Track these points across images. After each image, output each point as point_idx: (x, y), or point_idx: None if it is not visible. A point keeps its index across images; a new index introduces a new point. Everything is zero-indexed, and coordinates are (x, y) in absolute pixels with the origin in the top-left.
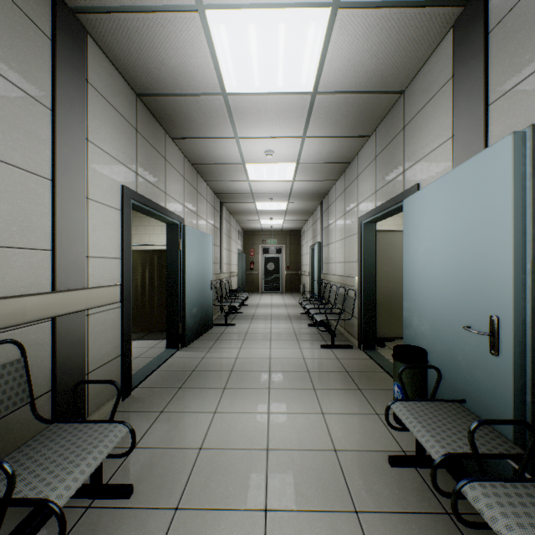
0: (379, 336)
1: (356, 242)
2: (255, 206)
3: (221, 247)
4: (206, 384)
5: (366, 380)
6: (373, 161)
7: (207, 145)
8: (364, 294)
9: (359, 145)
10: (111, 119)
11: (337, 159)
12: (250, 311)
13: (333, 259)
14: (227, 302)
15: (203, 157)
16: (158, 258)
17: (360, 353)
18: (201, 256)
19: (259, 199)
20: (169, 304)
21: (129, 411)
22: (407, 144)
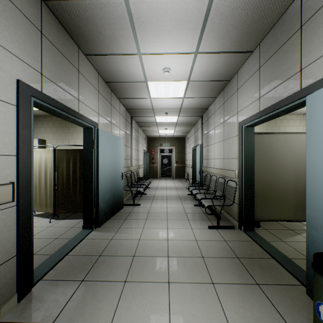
0: (256, 219)
1: (236, 142)
2: (155, 120)
3: (131, 148)
4: (108, 274)
5: (259, 270)
6: (256, 72)
7: (116, 63)
8: (244, 185)
9: (241, 62)
10: (0, 6)
11: (220, 76)
12: (151, 192)
13: (212, 156)
14: (135, 187)
15: (114, 75)
16: (79, 155)
17: (242, 234)
18: (114, 154)
19: (158, 113)
20: (85, 193)
21: (17, 322)
22: (307, 41)
